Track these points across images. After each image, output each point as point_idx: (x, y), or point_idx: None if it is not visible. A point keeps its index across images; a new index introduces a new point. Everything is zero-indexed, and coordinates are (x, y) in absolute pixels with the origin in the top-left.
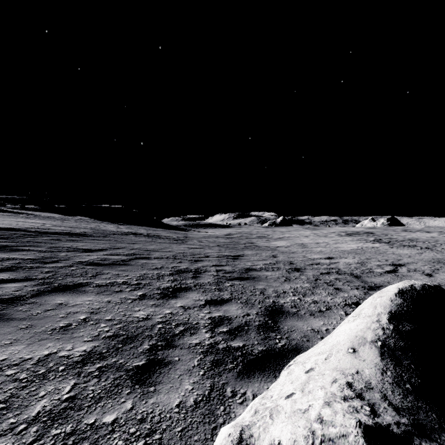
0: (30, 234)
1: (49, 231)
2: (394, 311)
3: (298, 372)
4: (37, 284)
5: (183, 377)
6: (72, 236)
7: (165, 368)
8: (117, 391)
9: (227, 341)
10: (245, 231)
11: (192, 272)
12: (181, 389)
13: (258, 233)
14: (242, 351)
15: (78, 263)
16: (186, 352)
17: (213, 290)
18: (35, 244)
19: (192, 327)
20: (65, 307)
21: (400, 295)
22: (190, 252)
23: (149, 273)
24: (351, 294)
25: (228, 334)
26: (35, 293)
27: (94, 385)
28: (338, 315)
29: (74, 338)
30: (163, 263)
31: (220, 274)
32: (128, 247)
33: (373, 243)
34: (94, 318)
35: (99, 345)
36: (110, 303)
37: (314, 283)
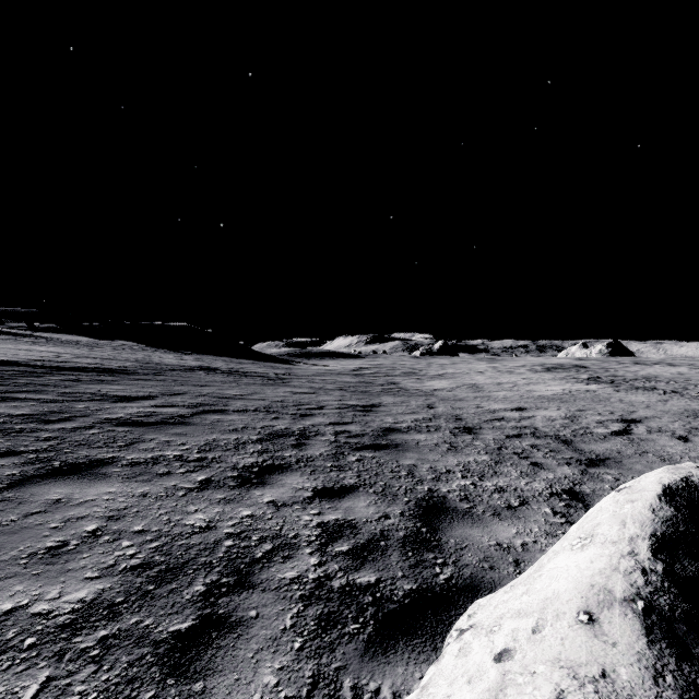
0: (33, 371)
1: (65, 365)
2: (662, 534)
3: (480, 654)
4: (23, 461)
5: (262, 657)
6: (103, 373)
7: (230, 635)
8: (130, 695)
9: (348, 573)
10: (384, 364)
11: (294, 435)
12: (256, 684)
13: (404, 368)
14: (374, 593)
15: (104, 422)
16: (272, 598)
17: (328, 470)
18: (37, 388)
19: (288, 543)
20: (63, 508)
21: (669, 498)
22: (293, 399)
23: (222, 439)
24: (559, 474)
25: (350, 558)
26: (17, 479)
27: (87, 681)
28: (540, 514)
29: (67, 572)
30: (247, 421)
31: (341, 440)
32: (193, 393)
33: (587, 384)
34: (112, 528)
35: (112, 586)
36: (147, 498)
37: (497, 454)
